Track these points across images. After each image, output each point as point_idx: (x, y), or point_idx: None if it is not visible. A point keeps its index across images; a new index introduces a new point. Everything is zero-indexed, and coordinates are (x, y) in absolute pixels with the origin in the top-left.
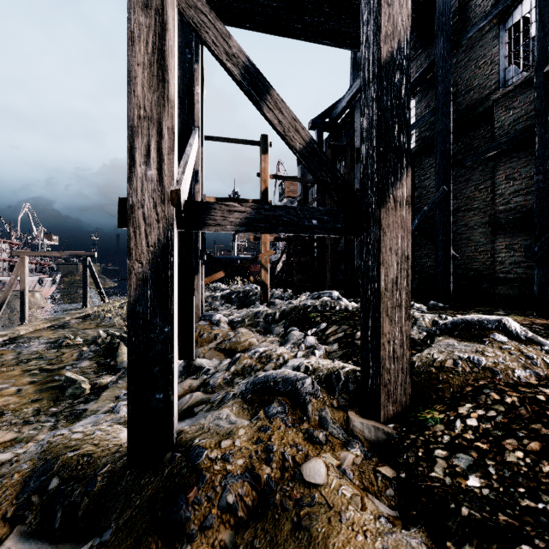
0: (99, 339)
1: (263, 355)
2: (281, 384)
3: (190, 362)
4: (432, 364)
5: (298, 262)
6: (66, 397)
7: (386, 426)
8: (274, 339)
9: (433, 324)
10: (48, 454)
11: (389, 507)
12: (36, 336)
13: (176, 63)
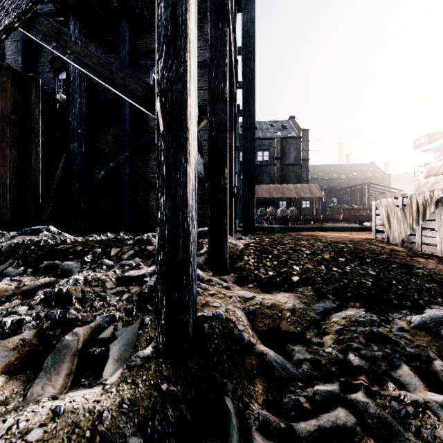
0: None
1: (90, 280)
2: None
3: None
4: None
5: None
6: None
7: (231, 275)
8: (33, 277)
9: None
10: None
11: (263, 293)
12: None
13: None
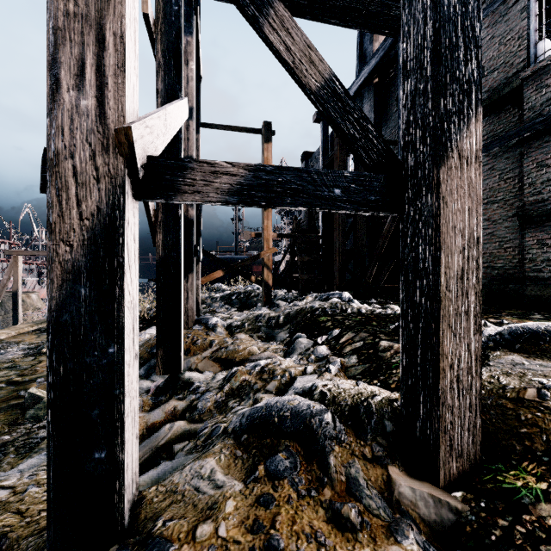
0: None
1: (265, 370)
2: (290, 422)
3: (178, 376)
4: (504, 395)
5: (302, 260)
6: (26, 420)
7: (450, 496)
8: (278, 347)
9: None
10: None
11: None
12: (17, 341)
13: None
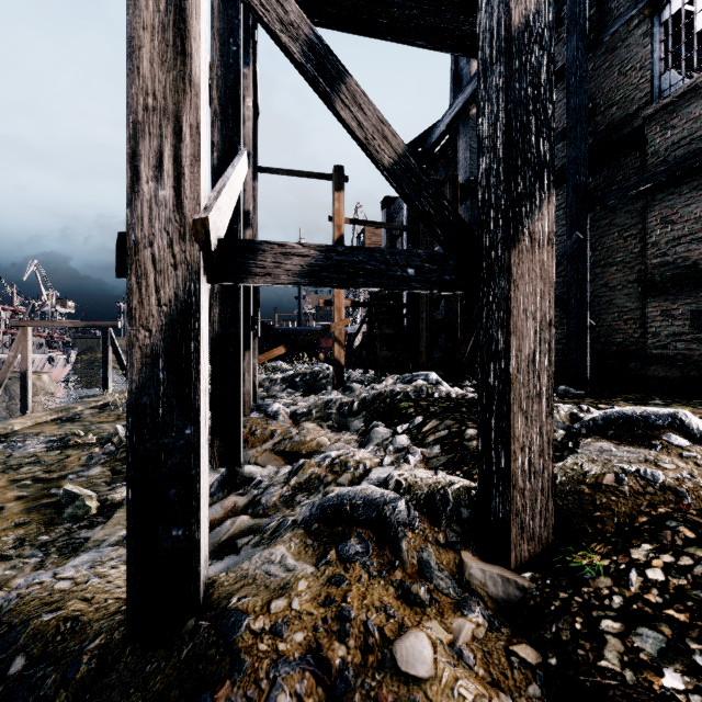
0: (116, 437)
1: (336, 462)
2: (362, 509)
3: (236, 470)
4: (583, 481)
5: (382, 334)
6: (63, 519)
7: (519, 576)
8: (352, 437)
9: (571, 419)
10: (15, 615)
11: None
12: (35, 432)
13: (204, 32)
